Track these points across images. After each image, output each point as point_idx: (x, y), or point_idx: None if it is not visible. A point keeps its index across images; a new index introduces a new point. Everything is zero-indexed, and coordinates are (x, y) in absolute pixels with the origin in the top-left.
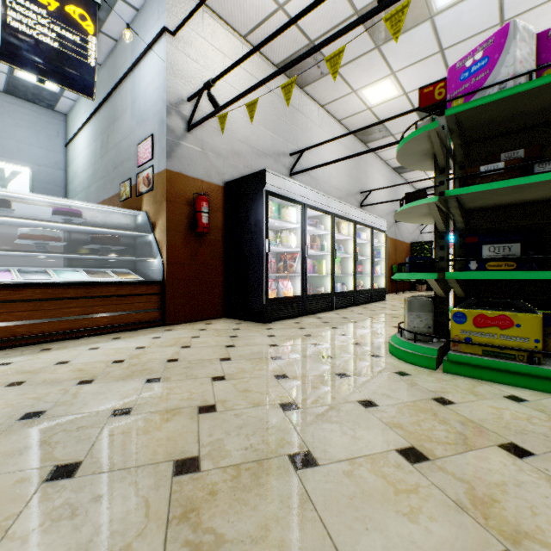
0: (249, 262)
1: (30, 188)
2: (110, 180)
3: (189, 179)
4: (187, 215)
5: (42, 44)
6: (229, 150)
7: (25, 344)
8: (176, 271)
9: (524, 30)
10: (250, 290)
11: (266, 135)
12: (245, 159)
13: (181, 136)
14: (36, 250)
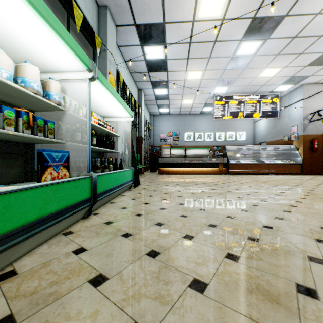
0: None
1: (245, 137)
2: (277, 135)
3: (310, 135)
4: (309, 145)
5: (267, 111)
6: None
7: (274, 174)
8: (306, 161)
9: None
10: None
11: None
12: None
13: (307, 124)
14: (272, 157)
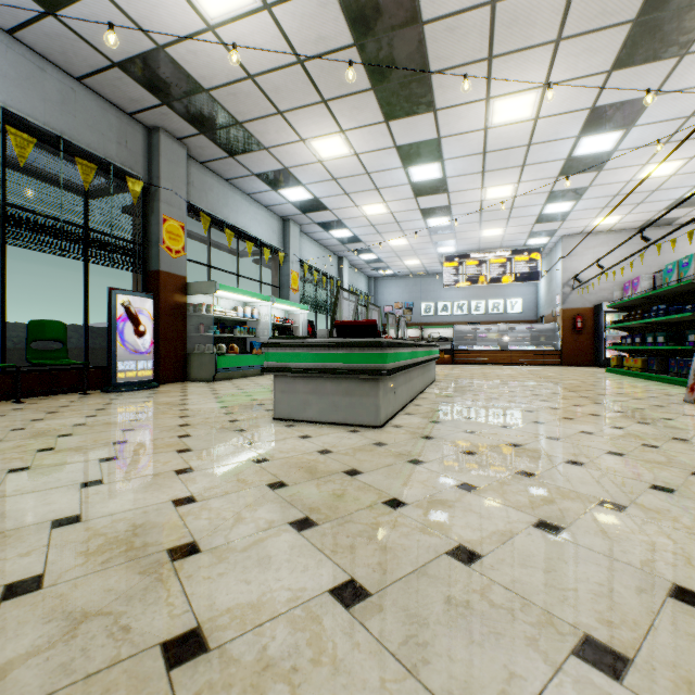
0: (599, 342)
1: (521, 307)
2: (550, 306)
3: (573, 309)
4: (571, 324)
5: (523, 273)
6: (597, 289)
7: (519, 365)
8: (566, 346)
9: (617, 288)
10: (599, 354)
11: (627, 271)
12: (609, 290)
13: (568, 294)
14: (521, 340)
